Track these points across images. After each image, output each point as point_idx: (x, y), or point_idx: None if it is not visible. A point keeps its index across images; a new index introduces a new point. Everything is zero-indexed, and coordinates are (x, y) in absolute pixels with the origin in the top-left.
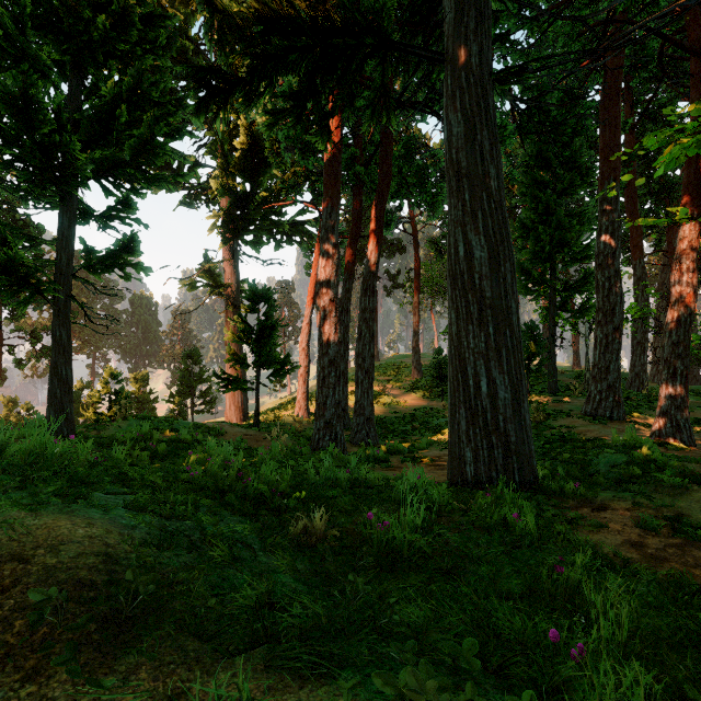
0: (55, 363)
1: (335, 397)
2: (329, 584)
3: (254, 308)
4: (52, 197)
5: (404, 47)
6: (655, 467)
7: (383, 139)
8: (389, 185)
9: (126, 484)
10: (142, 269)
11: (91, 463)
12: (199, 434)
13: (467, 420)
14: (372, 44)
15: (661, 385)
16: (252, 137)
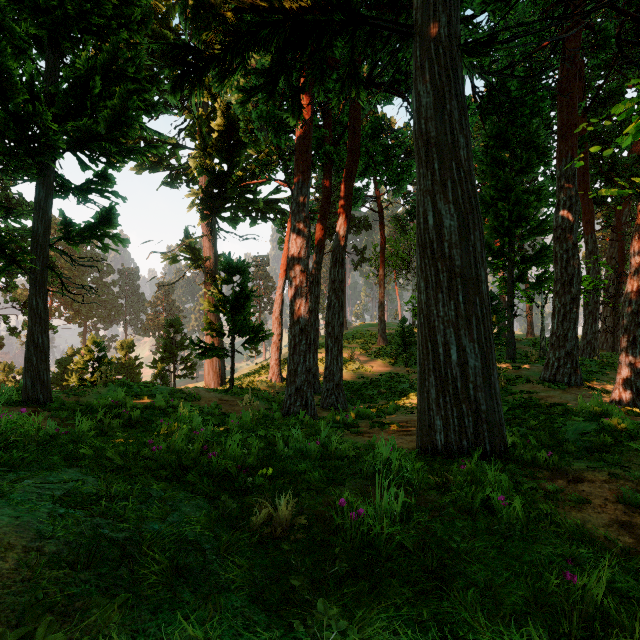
0: (31, 331)
1: (306, 364)
2: (293, 604)
3: (230, 279)
4: (28, 169)
5: (373, 21)
6: (627, 435)
7: (352, 119)
8: (357, 162)
9: (73, 464)
10: (120, 241)
11: (46, 437)
12: (175, 399)
13: (436, 388)
14: (342, 19)
15: (620, 352)
16: (228, 120)
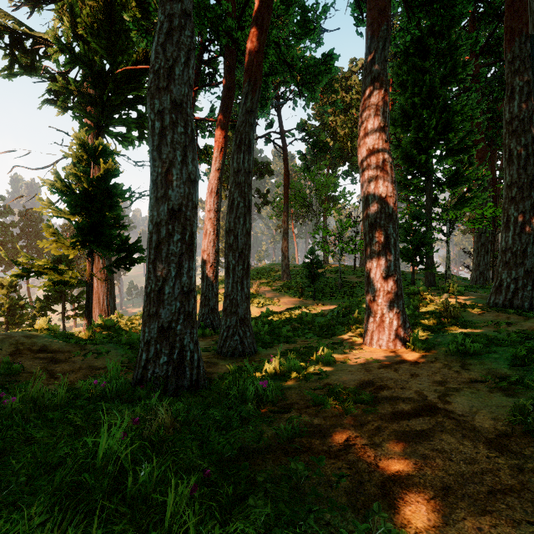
0: None
1: (181, 279)
2: None
3: (87, 173)
4: None
5: None
6: None
7: None
8: (270, 9)
9: None
10: None
11: None
12: None
13: None
14: None
15: None
16: None
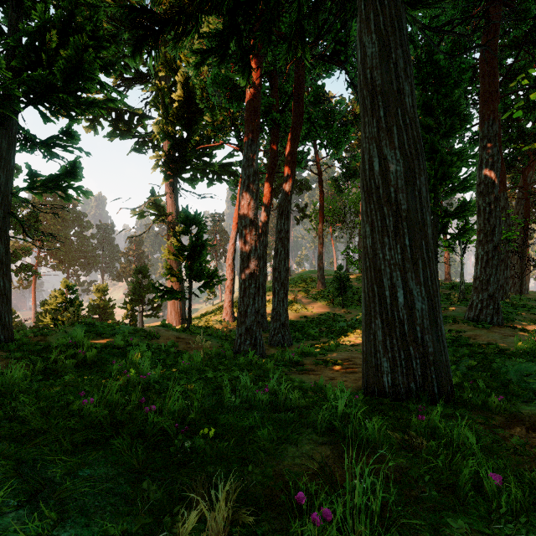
0: None
1: (255, 305)
2: None
3: (187, 230)
4: None
5: None
6: None
7: (296, 86)
8: (301, 125)
9: None
10: (84, 193)
11: None
12: (134, 339)
13: (383, 330)
14: None
15: None
16: (187, 91)
